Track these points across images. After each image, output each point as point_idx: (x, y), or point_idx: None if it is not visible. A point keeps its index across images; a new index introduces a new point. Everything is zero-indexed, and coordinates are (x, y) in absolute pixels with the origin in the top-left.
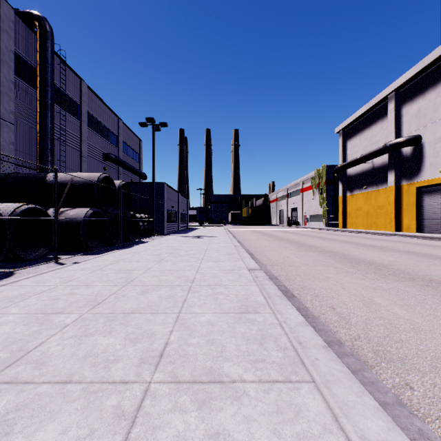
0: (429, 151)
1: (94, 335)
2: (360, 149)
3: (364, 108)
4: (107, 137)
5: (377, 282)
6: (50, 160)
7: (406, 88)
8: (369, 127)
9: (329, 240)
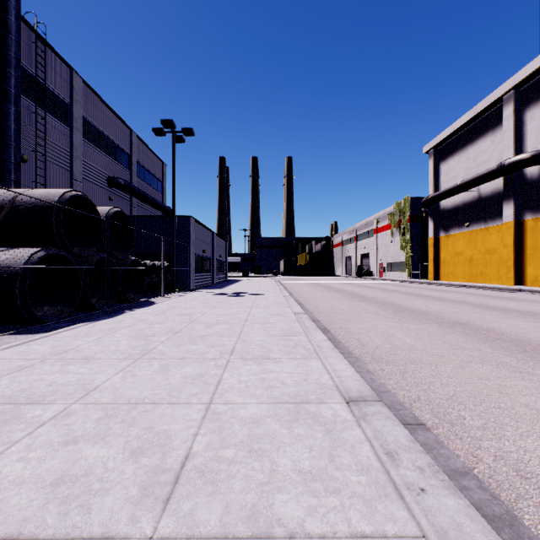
0: None
1: None
2: (459, 173)
3: (467, 116)
4: (115, 155)
5: None
6: (14, 178)
7: (531, 84)
8: (474, 143)
9: (433, 300)
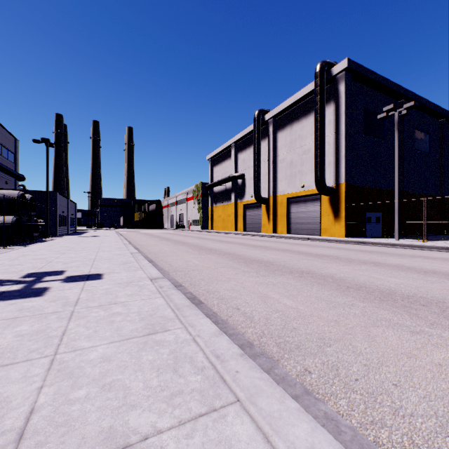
0: (248, 184)
1: (78, 251)
2: (220, 175)
3: (221, 148)
4: None
5: (174, 246)
6: None
7: (239, 143)
8: (224, 161)
9: (187, 237)
